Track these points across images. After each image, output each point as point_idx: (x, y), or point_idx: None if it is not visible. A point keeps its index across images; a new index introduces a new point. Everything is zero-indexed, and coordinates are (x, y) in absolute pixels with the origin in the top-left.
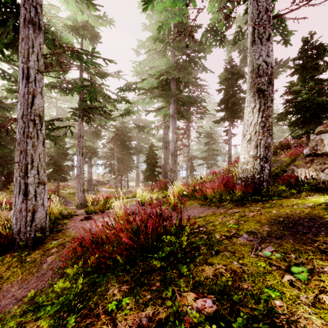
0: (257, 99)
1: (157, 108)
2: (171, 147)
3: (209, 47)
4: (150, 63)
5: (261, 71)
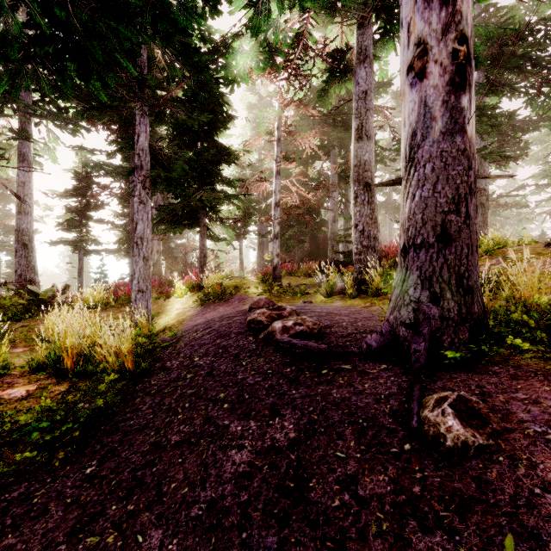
0: None
1: None
2: None
3: None
4: (540, 150)
5: None
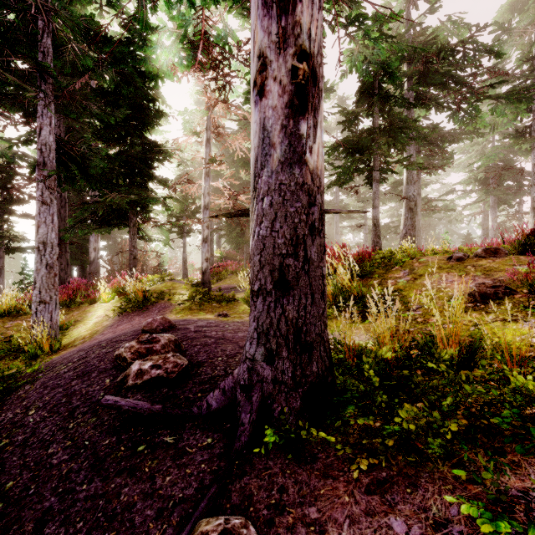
0: (532, 212)
1: (475, 202)
2: (490, 234)
3: (526, 156)
4: (466, 159)
5: (534, 199)
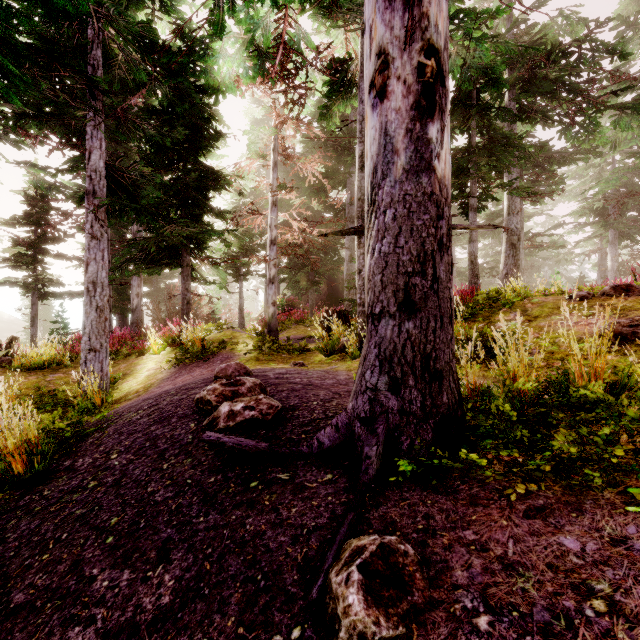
0: None
1: (590, 237)
2: (609, 277)
3: None
4: (579, 186)
5: None
